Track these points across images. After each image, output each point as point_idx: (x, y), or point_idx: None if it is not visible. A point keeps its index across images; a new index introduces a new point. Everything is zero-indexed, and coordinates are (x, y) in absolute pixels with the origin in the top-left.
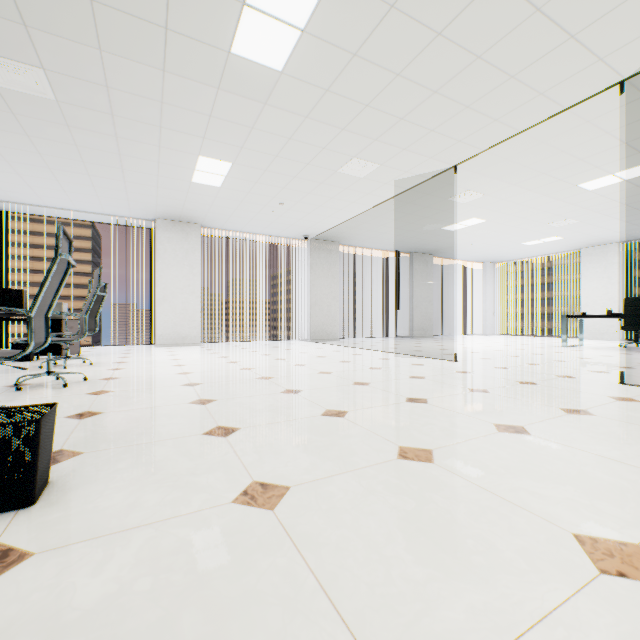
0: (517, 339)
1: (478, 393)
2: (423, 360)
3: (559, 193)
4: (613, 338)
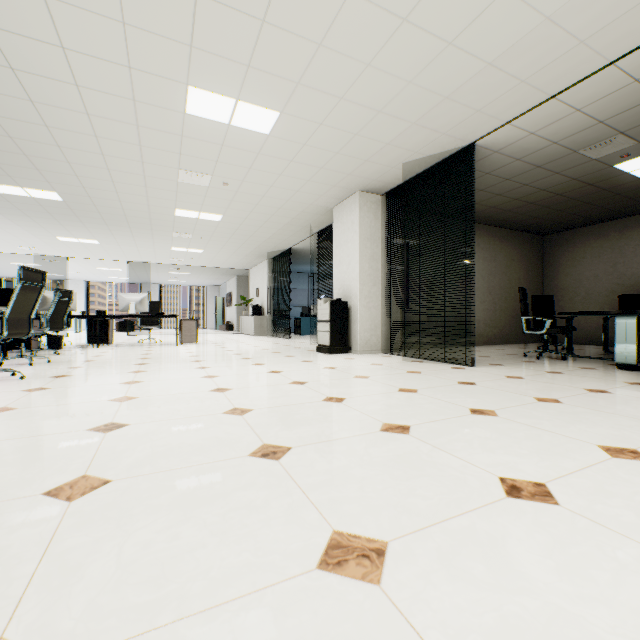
0: None
1: None
2: None
3: (88, 267)
4: (83, 329)
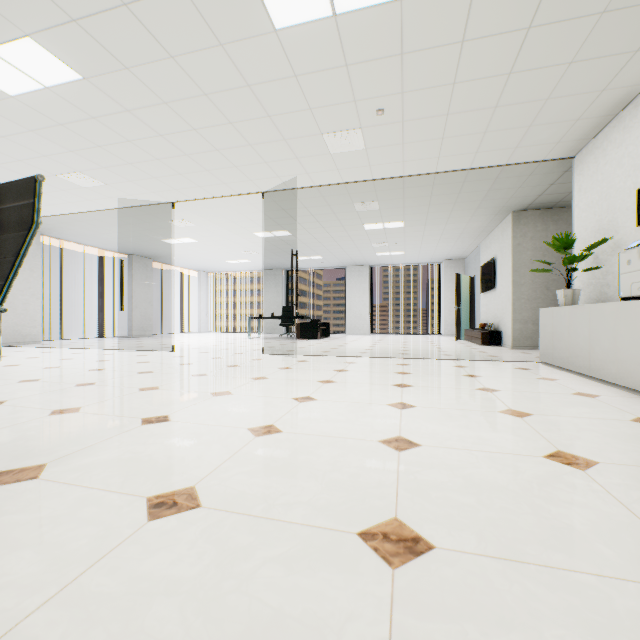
0: (223, 335)
1: (186, 365)
2: (147, 352)
3: (244, 235)
4: (280, 332)
